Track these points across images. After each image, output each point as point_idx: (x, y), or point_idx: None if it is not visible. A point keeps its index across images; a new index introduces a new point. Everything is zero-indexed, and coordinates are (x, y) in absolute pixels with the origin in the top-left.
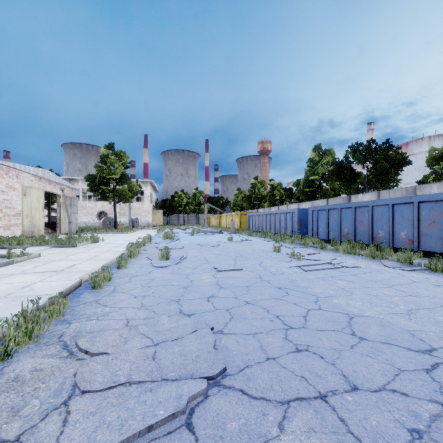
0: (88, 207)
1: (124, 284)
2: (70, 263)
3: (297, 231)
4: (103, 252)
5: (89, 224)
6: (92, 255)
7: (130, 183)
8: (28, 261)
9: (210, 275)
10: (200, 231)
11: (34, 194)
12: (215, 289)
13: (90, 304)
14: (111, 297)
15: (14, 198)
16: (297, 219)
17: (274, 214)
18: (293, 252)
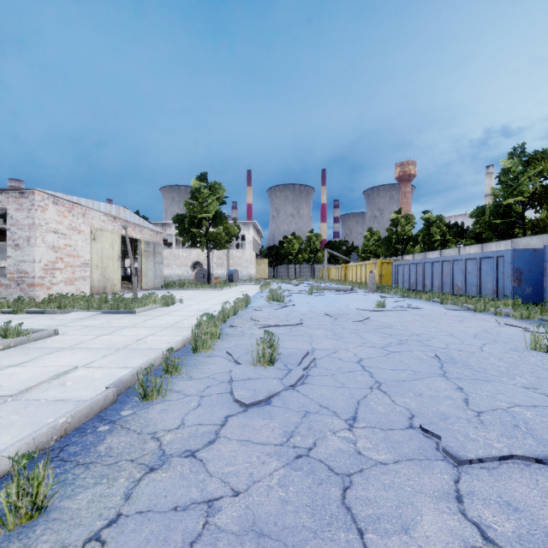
0: (182, 256)
1: None
2: (75, 360)
3: (512, 292)
4: (161, 329)
5: (183, 277)
6: (137, 336)
7: (226, 223)
8: (21, 347)
9: (449, 508)
10: (320, 288)
11: (107, 238)
12: None
13: None
14: None
15: (80, 243)
16: (512, 270)
17: (450, 261)
18: None
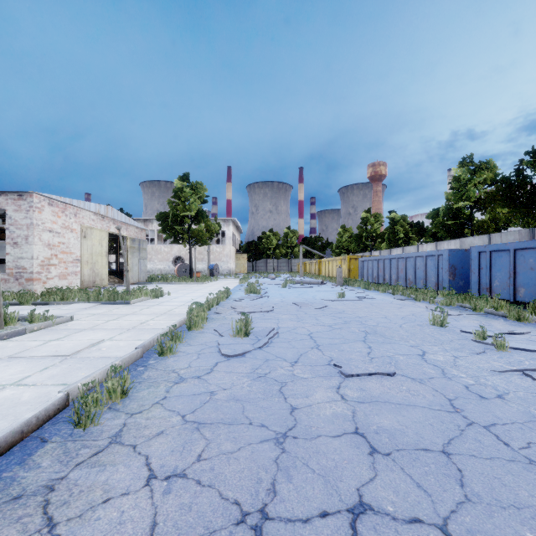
0: (164, 251)
1: (150, 408)
2: (99, 336)
3: (448, 285)
4: (158, 316)
5: (164, 272)
6: (140, 321)
7: (208, 221)
8: (50, 329)
9: (331, 390)
10: (294, 282)
11: (96, 236)
12: (360, 461)
13: (21, 507)
14: (93, 470)
15: (72, 241)
16: (448, 266)
17: (404, 258)
18: (484, 332)
